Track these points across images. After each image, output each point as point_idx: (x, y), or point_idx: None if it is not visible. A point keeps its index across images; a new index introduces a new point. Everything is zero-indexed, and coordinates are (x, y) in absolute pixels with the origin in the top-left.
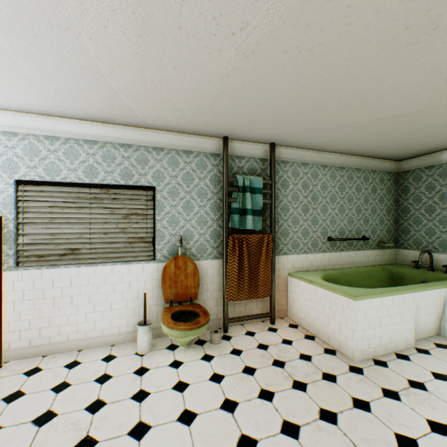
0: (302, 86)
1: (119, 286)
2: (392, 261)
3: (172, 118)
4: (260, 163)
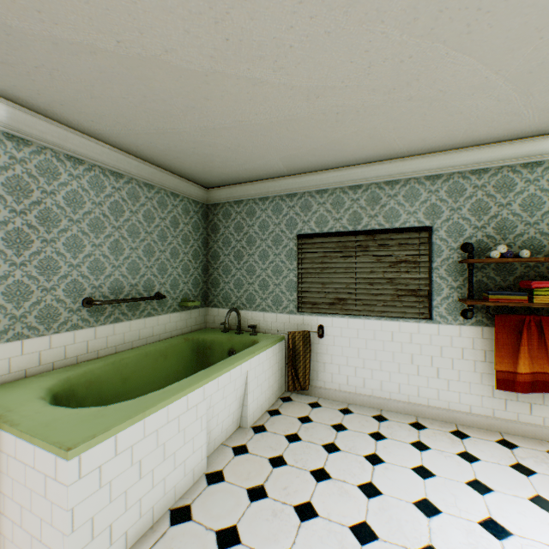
0: None
1: None
2: (201, 325)
3: None
4: None
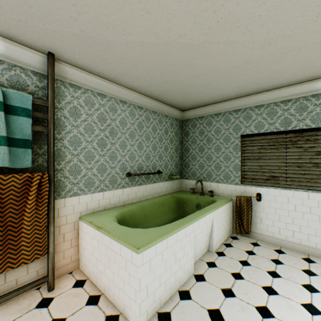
0: None
1: None
2: (179, 189)
3: None
4: (34, 77)
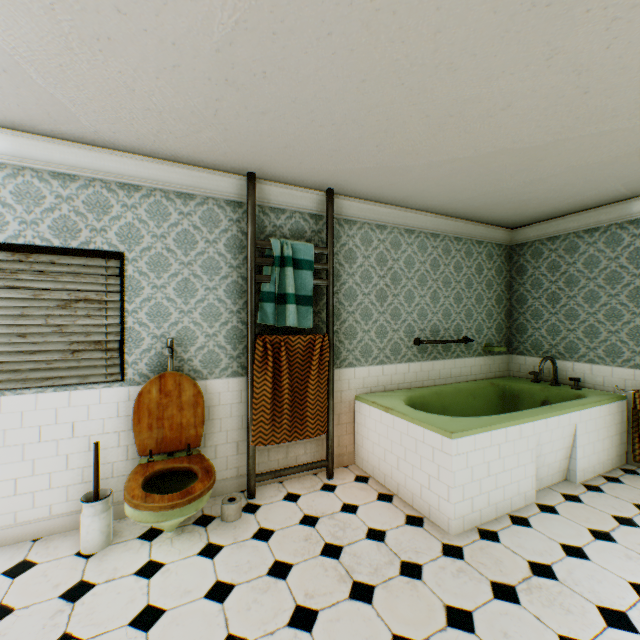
0: (364, 79)
1: (49, 431)
2: (503, 373)
3: (147, 129)
4: (310, 221)
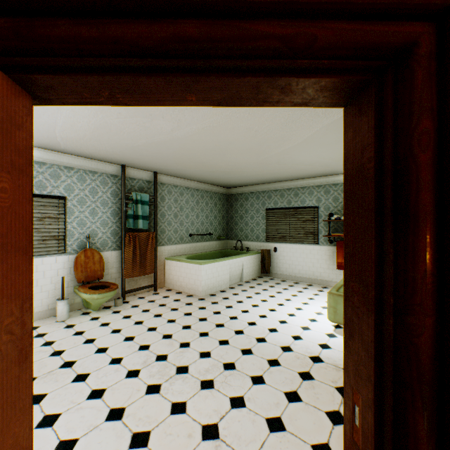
0: (176, 155)
1: (34, 275)
2: (225, 247)
3: (89, 152)
4: (147, 183)
